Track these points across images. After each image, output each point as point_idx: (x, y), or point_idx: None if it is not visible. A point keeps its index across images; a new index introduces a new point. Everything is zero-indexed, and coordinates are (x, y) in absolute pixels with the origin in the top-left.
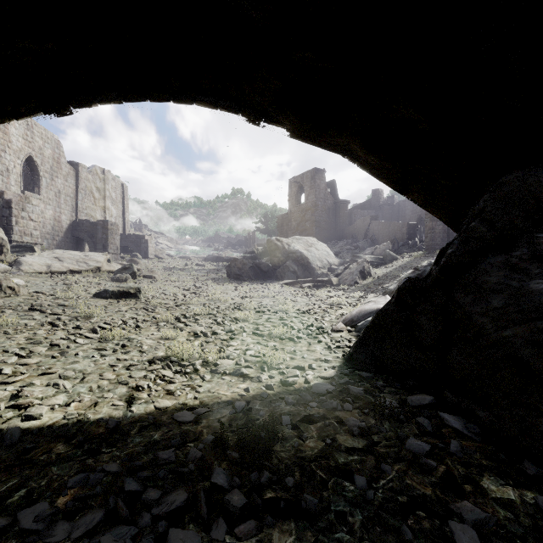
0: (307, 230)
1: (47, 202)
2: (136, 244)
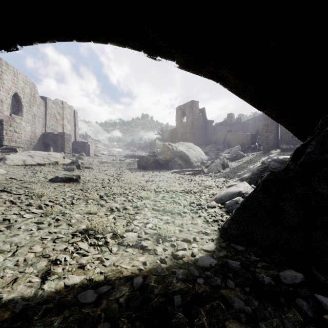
0: (187, 138)
1: (26, 121)
2: (82, 147)
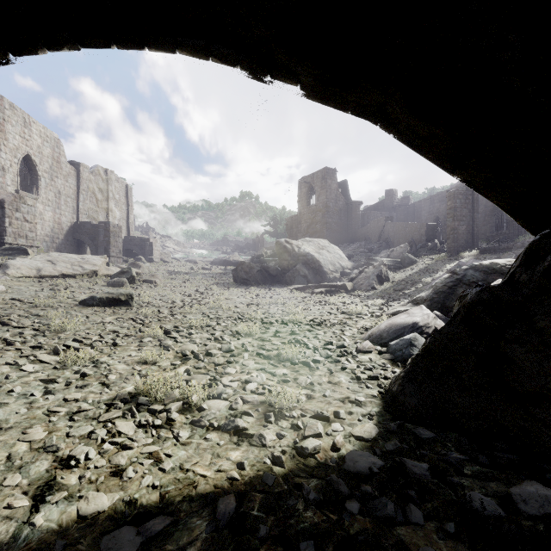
0: (318, 232)
1: (46, 203)
2: (140, 247)
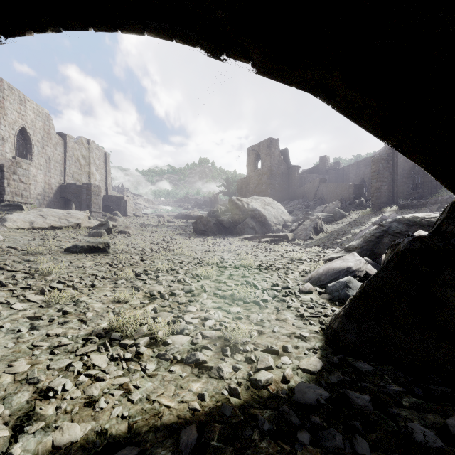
0: (263, 191)
1: (38, 167)
2: (116, 204)
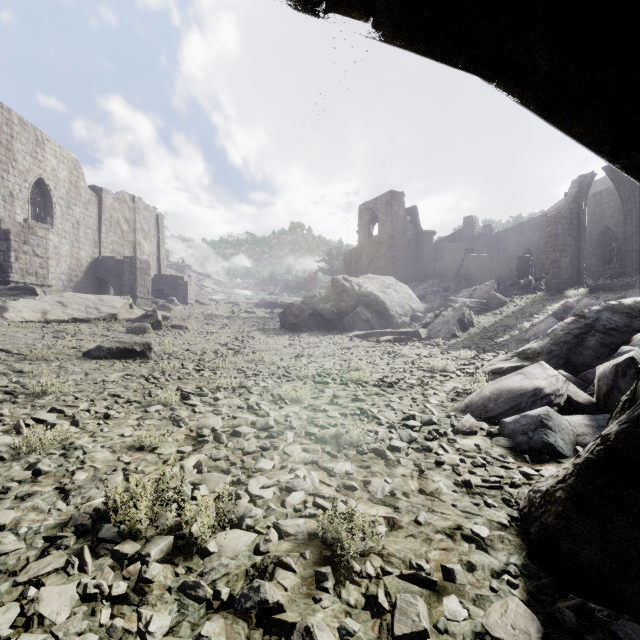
0: (381, 268)
1: (62, 235)
2: (173, 287)
